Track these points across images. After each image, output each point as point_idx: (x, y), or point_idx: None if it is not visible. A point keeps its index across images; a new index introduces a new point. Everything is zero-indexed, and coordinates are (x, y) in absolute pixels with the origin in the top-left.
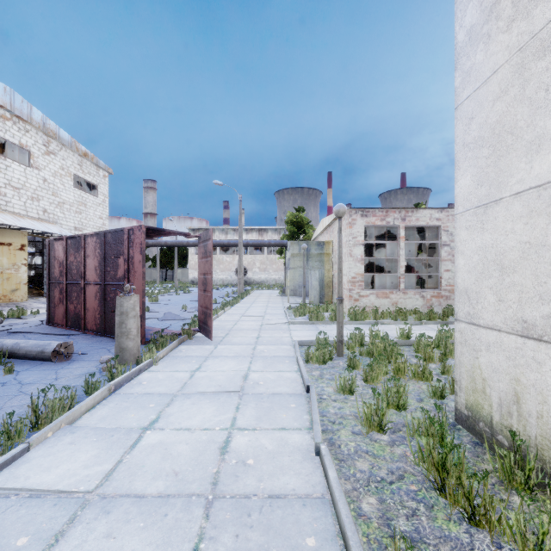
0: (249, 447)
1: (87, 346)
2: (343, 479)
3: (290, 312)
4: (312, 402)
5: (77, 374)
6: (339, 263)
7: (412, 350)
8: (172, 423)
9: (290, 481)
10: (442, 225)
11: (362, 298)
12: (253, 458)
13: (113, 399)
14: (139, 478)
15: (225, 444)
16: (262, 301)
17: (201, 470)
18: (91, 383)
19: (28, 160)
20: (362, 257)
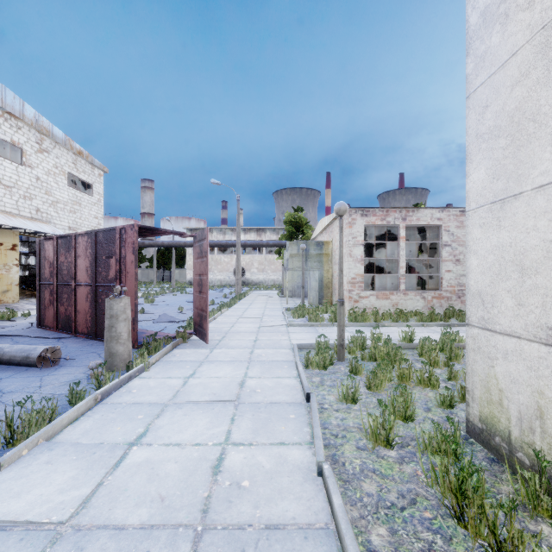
0: (244, 465)
1: (77, 350)
2: (348, 505)
3: (289, 313)
4: (312, 413)
5: (63, 382)
6: (340, 263)
7: (416, 354)
8: (161, 437)
9: (290, 508)
10: (443, 225)
11: (362, 299)
12: (249, 479)
13: (99, 410)
14: (121, 504)
15: (218, 462)
16: (260, 302)
17: (191, 494)
18: (75, 392)
19: (21, 158)
20: (362, 258)
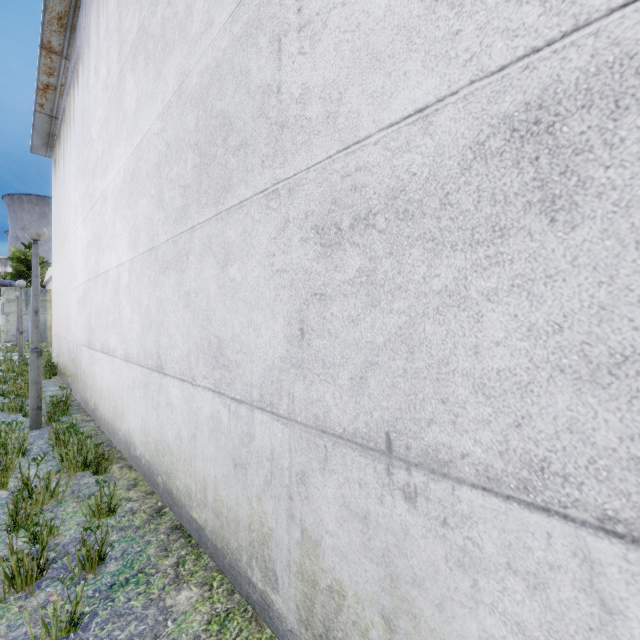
0: None
1: None
2: None
3: (0, 352)
4: None
5: None
6: (20, 313)
7: None
8: None
9: None
10: None
11: None
12: None
13: None
14: None
15: None
16: None
17: None
18: None
19: None
20: None
